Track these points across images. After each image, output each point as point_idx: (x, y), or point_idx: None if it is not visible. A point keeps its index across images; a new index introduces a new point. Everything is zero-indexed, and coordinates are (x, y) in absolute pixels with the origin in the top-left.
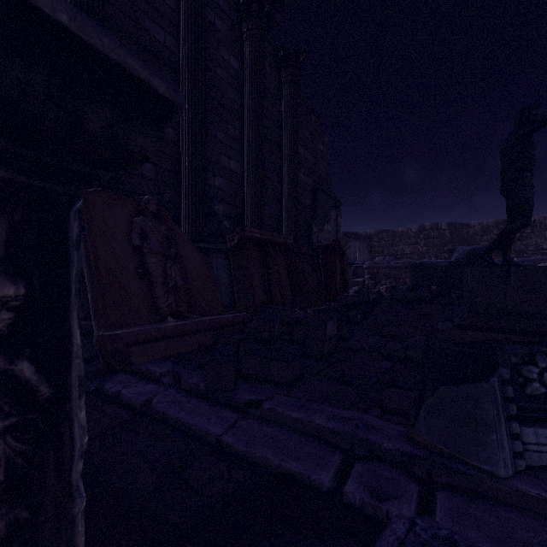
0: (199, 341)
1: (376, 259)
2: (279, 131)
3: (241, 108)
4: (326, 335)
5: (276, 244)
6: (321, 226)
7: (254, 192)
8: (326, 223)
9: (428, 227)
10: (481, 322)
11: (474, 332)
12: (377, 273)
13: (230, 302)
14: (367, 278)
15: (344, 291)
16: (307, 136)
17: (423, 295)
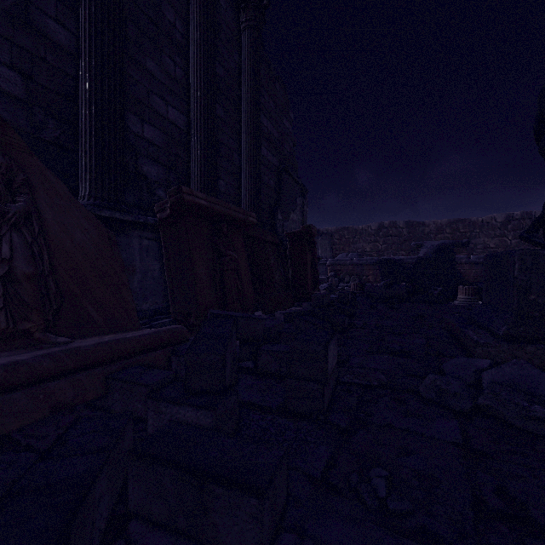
0: (56, 397)
1: (339, 256)
2: (237, 88)
3: (185, 41)
4: (327, 371)
5: (232, 222)
6: (287, 214)
7: (203, 155)
8: (291, 211)
9: (387, 225)
10: (541, 331)
11: (536, 346)
12: (340, 270)
13: (163, 306)
14: (330, 275)
15: (315, 289)
16: (271, 105)
17: (402, 292)
